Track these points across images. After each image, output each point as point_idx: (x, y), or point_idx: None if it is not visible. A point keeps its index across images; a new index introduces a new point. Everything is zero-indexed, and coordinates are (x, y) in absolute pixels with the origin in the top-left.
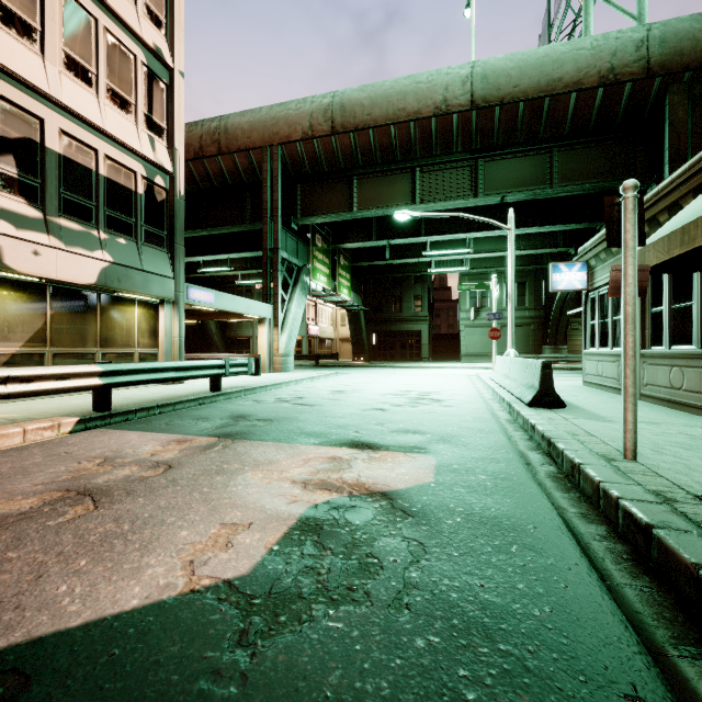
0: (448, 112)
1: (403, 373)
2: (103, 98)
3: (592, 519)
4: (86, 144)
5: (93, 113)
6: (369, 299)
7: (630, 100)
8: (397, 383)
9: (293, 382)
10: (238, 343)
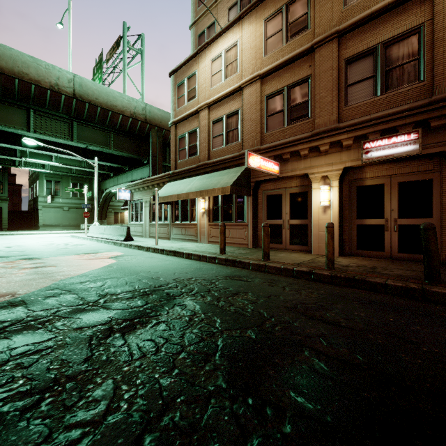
0: (59, 92)
1: (15, 238)
2: None
3: (155, 253)
4: None
5: None
6: None
7: (140, 127)
8: (34, 241)
9: None
10: None
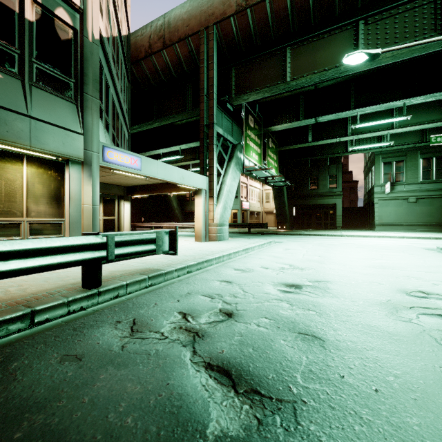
0: None
1: (338, 243)
2: None
3: None
4: None
5: None
6: (289, 180)
7: None
8: (360, 263)
9: (224, 256)
10: (192, 215)
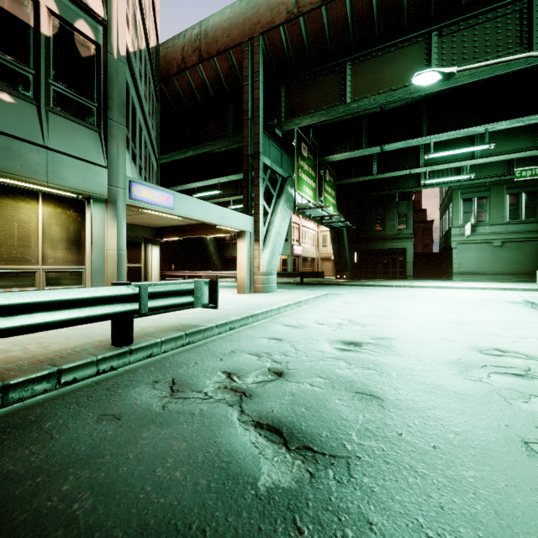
0: None
1: (408, 296)
2: None
3: None
4: None
5: None
6: (350, 220)
7: None
8: (431, 318)
9: (273, 311)
10: (233, 262)
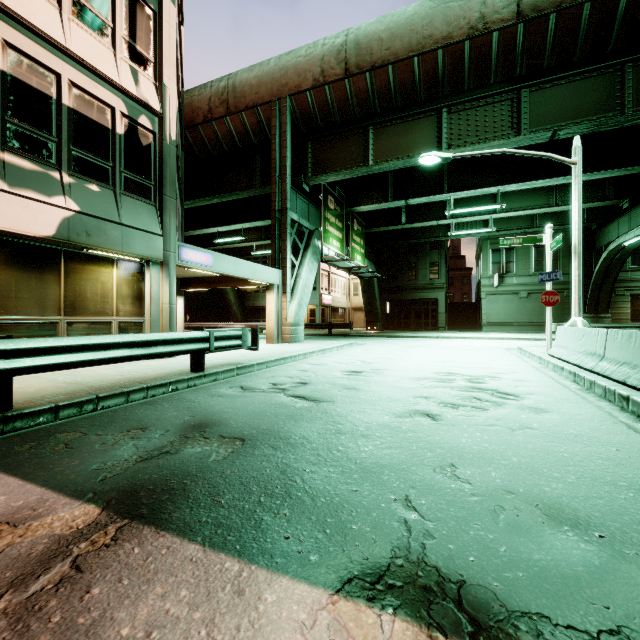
0: (486, 31)
1: (425, 345)
2: (68, 12)
3: None
4: (42, 64)
5: (52, 26)
6: (382, 268)
7: None
8: (426, 359)
9: (300, 356)
10: (255, 313)
